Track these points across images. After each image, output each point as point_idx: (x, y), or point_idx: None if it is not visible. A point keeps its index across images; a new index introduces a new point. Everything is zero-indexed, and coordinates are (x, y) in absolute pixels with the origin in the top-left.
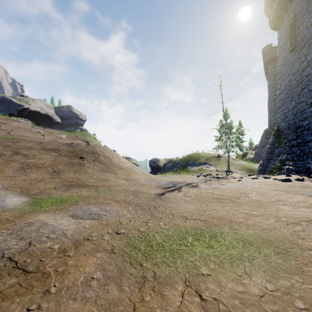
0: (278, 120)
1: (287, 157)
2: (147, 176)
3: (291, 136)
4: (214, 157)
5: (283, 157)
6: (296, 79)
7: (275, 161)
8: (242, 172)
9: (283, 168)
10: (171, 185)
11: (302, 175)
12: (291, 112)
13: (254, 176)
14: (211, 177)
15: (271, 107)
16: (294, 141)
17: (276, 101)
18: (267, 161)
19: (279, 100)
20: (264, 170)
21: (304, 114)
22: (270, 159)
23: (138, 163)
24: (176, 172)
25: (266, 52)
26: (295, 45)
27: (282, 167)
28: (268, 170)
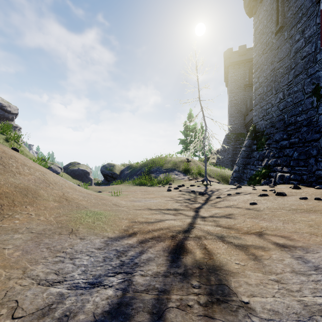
0: (255, 118)
1: (276, 161)
2: (66, 206)
3: (279, 135)
4: (183, 162)
5: (271, 161)
6: (285, 65)
7: (255, 166)
8: (215, 179)
9: (273, 175)
10: (115, 285)
11: (321, 187)
12: (276, 107)
13: (246, 188)
14: (190, 192)
15: (232, 111)
16: (286, 141)
17: (236, 106)
18: (243, 166)
19: (255, 95)
20: (240, 177)
21: (299, 107)
22: (247, 163)
23: (89, 170)
24: (136, 182)
25: (228, 56)
26: (283, 23)
27: (270, 174)
28: (246, 177)
